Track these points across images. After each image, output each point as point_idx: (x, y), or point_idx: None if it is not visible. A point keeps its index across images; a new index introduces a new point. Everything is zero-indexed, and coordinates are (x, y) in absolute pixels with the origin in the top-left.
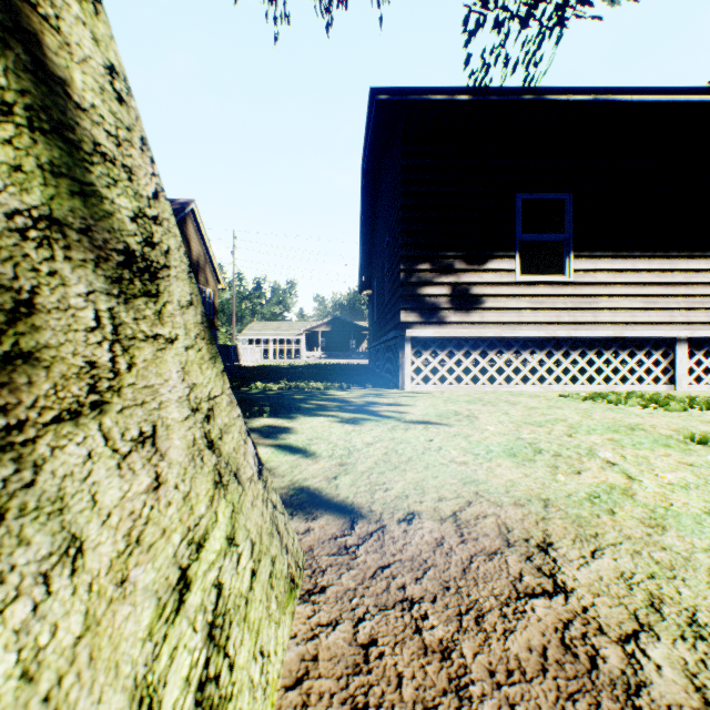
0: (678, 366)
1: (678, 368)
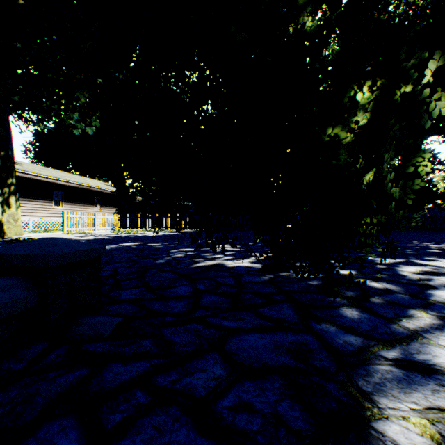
0: (31, 225)
1: (31, 226)
